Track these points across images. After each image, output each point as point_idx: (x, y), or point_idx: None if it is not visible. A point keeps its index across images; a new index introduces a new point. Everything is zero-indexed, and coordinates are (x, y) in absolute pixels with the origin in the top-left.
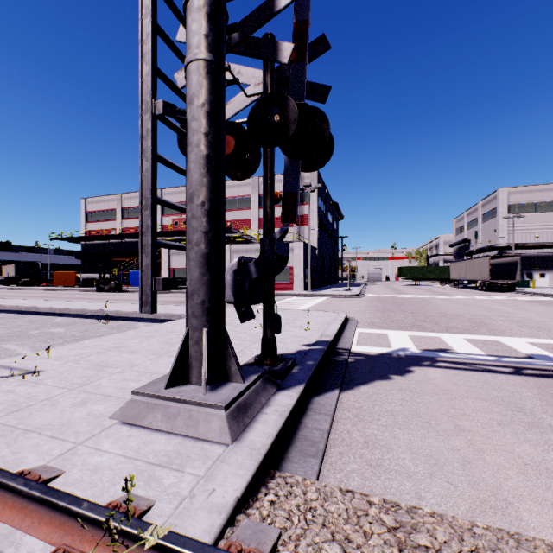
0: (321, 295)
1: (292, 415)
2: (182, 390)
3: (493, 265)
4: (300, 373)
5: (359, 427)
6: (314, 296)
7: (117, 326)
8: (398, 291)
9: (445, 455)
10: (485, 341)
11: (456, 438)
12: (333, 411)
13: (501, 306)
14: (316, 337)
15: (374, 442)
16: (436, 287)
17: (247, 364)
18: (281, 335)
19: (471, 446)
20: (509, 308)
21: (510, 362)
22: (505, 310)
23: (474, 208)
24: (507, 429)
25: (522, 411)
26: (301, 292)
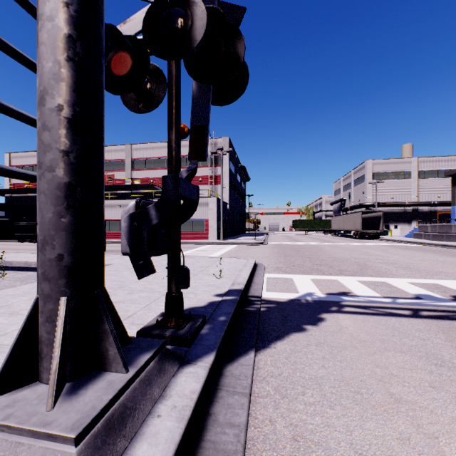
0: (232, 243)
1: (197, 407)
2: (19, 398)
3: (363, 219)
4: (210, 335)
5: (283, 409)
6: (226, 244)
7: (23, 277)
8: (294, 239)
9: (397, 453)
10: (375, 283)
11: (398, 417)
12: (250, 387)
13: (374, 250)
14: (228, 285)
15: (305, 438)
16: (321, 236)
17: (147, 327)
18: (193, 284)
19: (419, 429)
20: (380, 252)
21: (405, 303)
22: (379, 254)
23: (348, 175)
24: (443, 393)
25: (444, 365)
26: (215, 241)
